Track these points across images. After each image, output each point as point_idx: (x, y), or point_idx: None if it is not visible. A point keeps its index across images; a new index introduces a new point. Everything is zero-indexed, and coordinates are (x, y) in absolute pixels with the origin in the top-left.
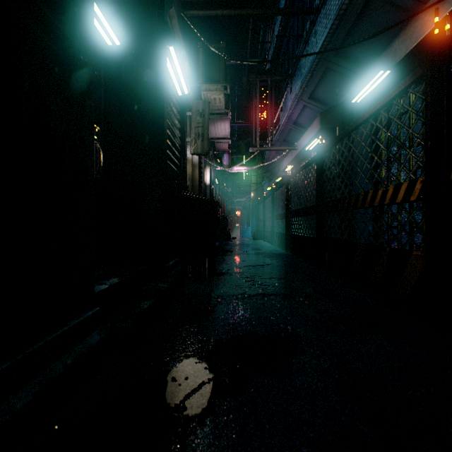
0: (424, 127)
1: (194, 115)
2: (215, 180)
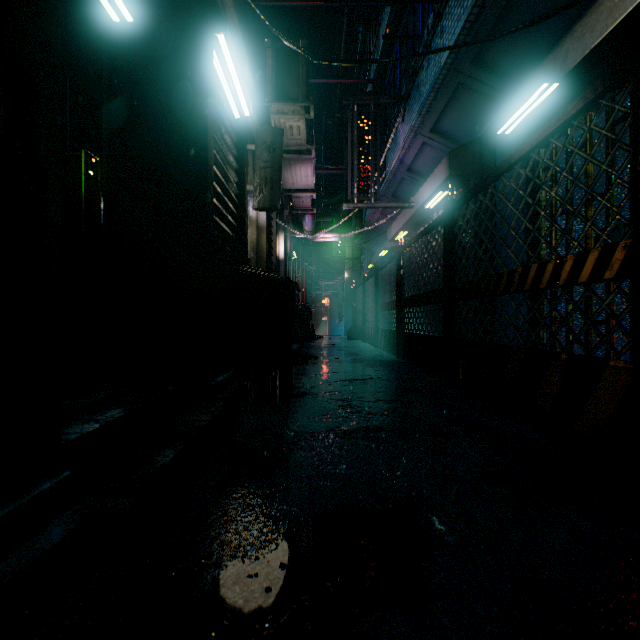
0: (633, 158)
1: (259, 149)
2: (293, 253)
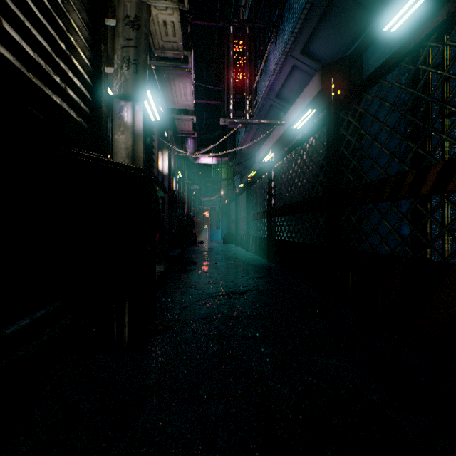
0: None
1: (120, 25)
2: (178, 172)
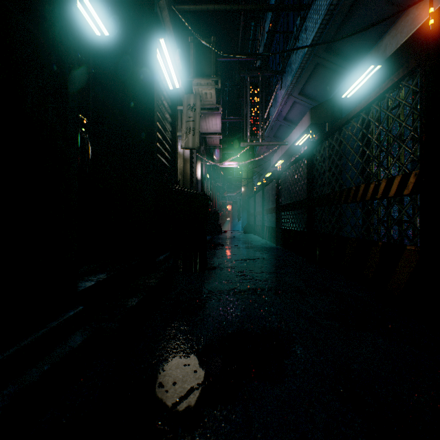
0: (419, 119)
1: (185, 109)
2: (207, 175)
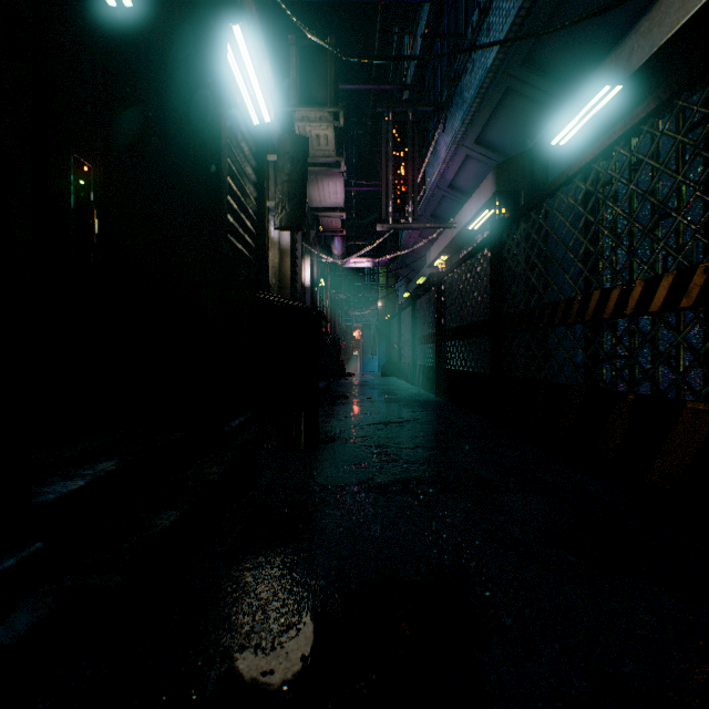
0: None
1: (281, 160)
2: (320, 280)
